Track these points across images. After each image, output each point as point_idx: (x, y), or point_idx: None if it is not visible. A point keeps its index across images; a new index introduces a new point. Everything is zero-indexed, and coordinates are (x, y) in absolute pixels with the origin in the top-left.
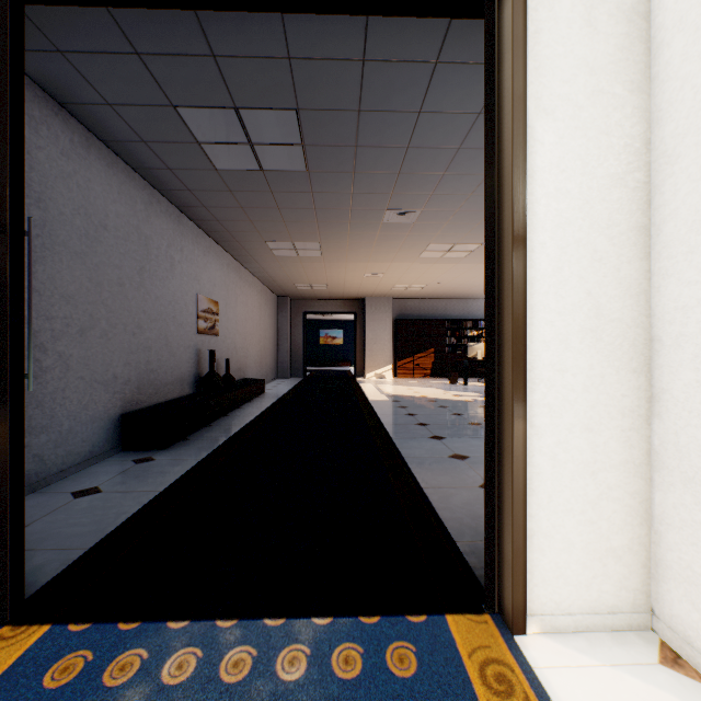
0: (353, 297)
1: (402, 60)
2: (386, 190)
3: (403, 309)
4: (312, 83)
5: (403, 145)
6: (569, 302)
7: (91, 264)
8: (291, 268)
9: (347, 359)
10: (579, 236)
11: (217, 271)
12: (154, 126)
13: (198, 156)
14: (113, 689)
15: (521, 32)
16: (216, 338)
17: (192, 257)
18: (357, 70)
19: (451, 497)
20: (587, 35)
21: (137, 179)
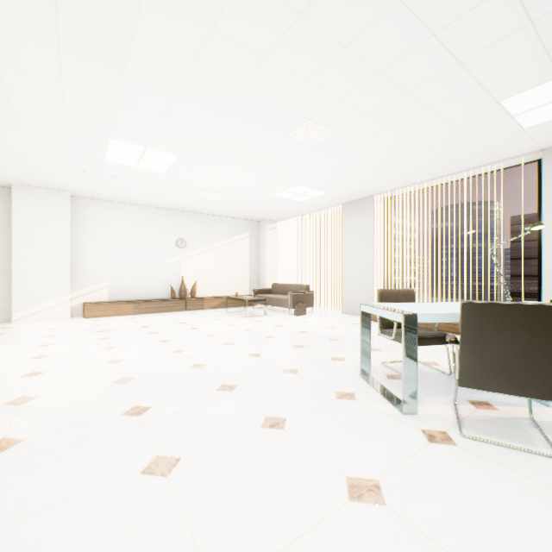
0: None
1: None
2: None
3: None
4: None
5: None
6: None
7: None
8: None
9: None
10: None
11: None
12: None
13: None
14: None
15: None
16: None
17: None
18: None
19: None
20: (1, 222)
21: None
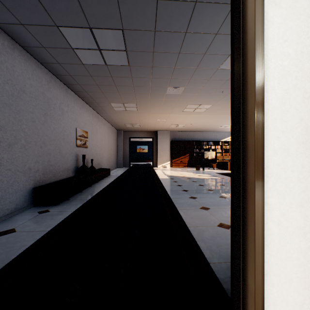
0: (152, 130)
1: (178, 0)
2: (168, 76)
3: (175, 136)
4: (130, 13)
5: (177, 51)
6: (289, 125)
7: (15, 110)
8: (123, 116)
9: (149, 159)
10: (295, 82)
11: (87, 117)
12: (48, 38)
13: (73, 56)
14: None
15: None
16: (86, 149)
17: (73, 110)
18: (154, 6)
19: (204, 233)
20: None
21: (43, 68)
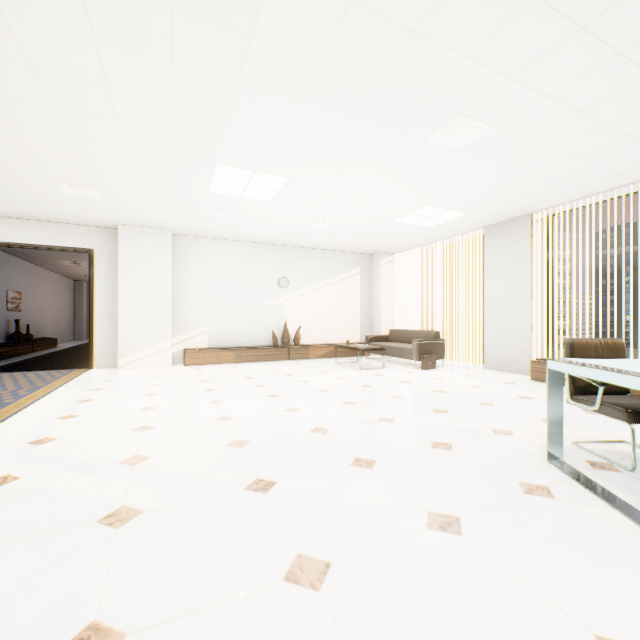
0: None
1: None
2: None
3: None
4: None
5: None
6: (104, 311)
7: None
8: (79, 269)
9: None
10: (106, 300)
11: (21, 274)
12: None
13: None
14: (4, 374)
15: (93, 265)
16: (20, 313)
17: (4, 271)
18: None
19: None
20: (108, 265)
21: None
